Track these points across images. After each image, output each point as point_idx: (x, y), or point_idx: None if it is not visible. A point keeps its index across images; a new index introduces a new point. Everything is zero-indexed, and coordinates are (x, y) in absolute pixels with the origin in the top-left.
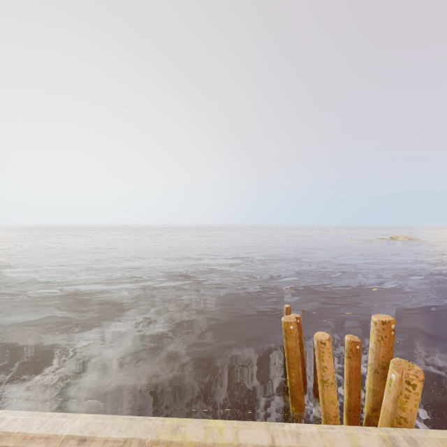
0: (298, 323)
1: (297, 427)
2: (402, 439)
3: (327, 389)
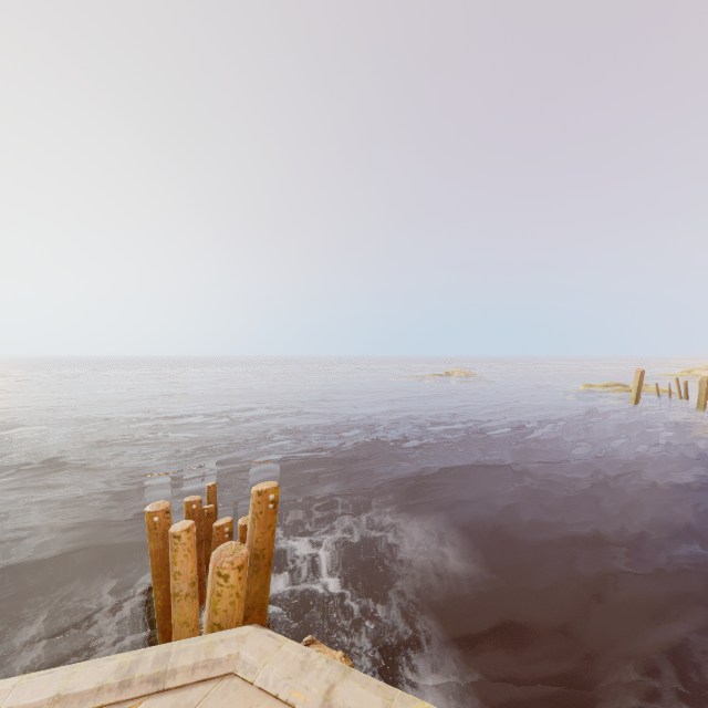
0: (194, 509)
1: None
2: (151, 659)
3: (178, 605)
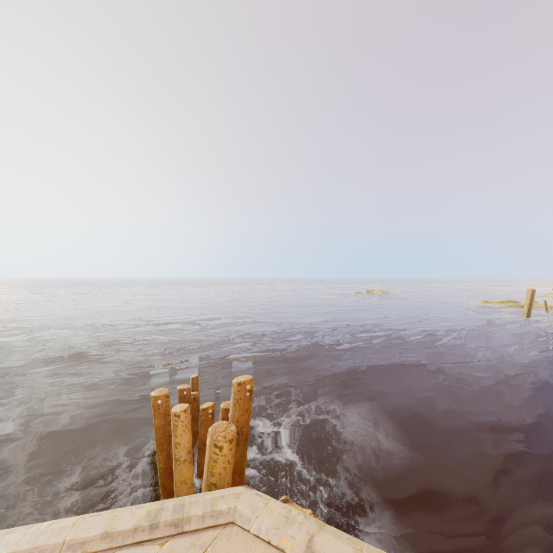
0: (185, 395)
1: (49, 525)
2: (171, 508)
3: (179, 468)
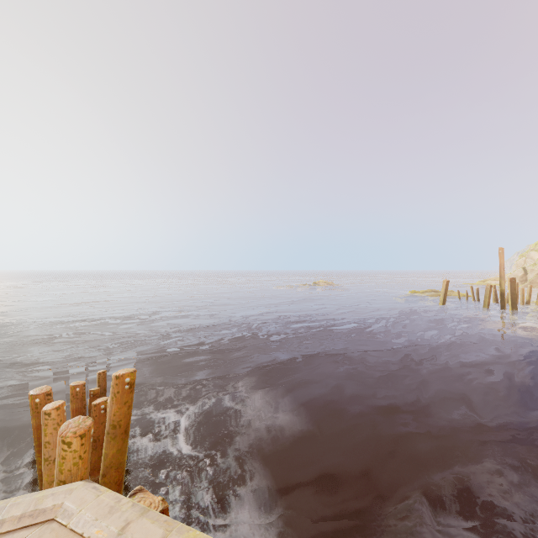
0: (78, 391)
1: None
2: None
3: (47, 468)
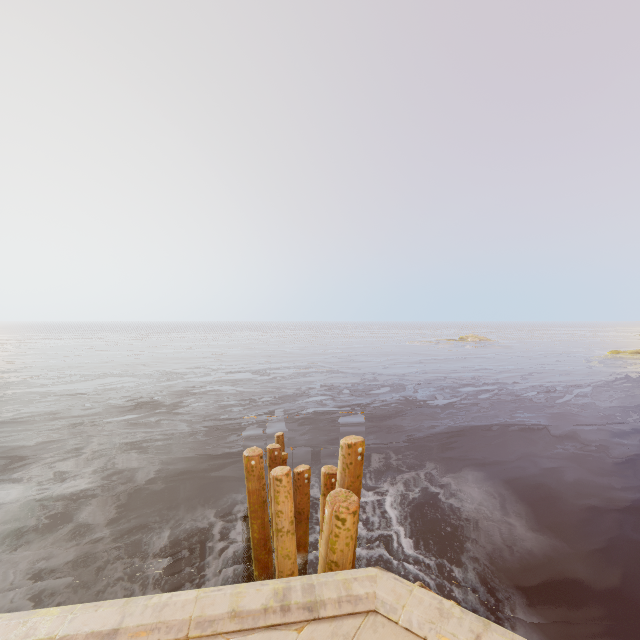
0: (276, 455)
1: (169, 597)
2: (299, 588)
3: (281, 540)
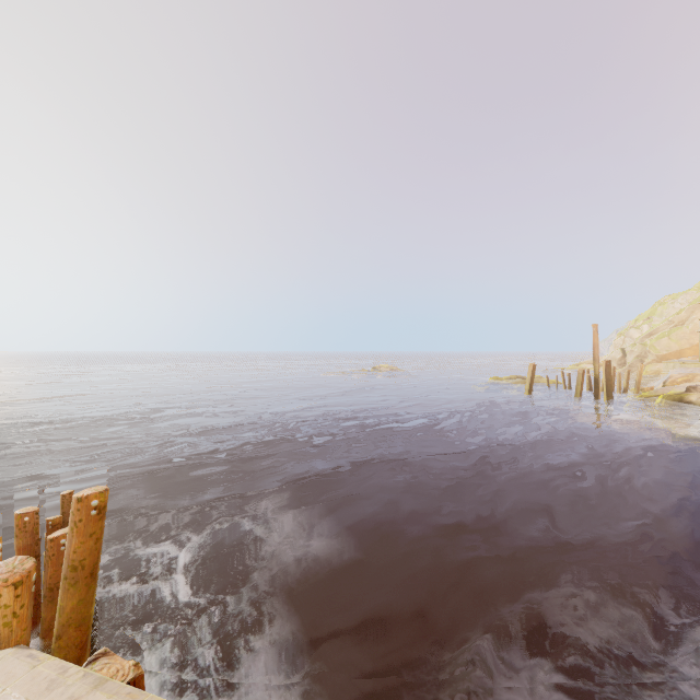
0: (27, 522)
1: None
2: None
3: None
